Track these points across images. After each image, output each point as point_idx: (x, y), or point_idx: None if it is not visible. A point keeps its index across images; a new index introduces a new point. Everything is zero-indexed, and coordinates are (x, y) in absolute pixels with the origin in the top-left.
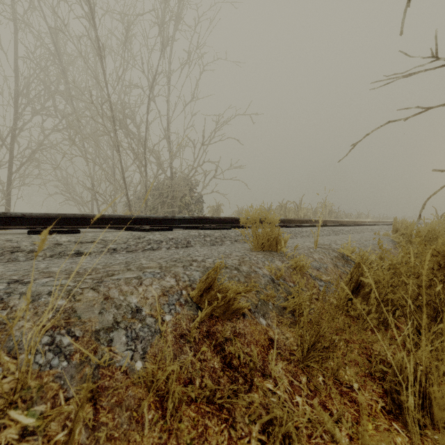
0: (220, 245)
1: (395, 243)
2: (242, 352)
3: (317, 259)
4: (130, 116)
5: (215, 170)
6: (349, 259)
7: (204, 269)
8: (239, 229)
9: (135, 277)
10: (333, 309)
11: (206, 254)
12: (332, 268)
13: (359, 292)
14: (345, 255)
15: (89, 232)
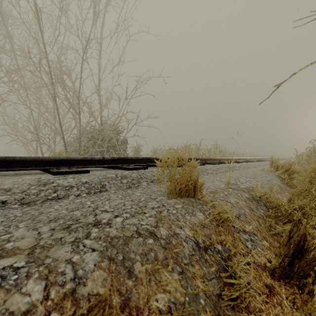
0: (136, 187)
1: (280, 179)
2: None
3: (234, 203)
4: (66, 73)
5: (136, 119)
6: (258, 199)
7: (105, 244)
8: (155, 167)
9: None
10: None
11: (117, 205)
12: (249, 212)
13: (303, 258)
14: (257, 197)
15: None
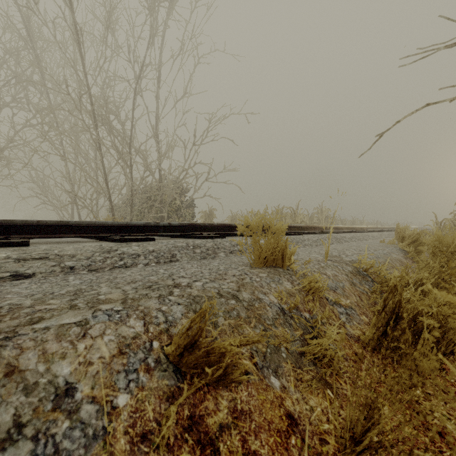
0: (212, 258)
1: (404, 252)
2: (247, 451)
3: (331, 276)
4: (114, 112)
5: (208, 173)
6: (365, 273)
7: (188, 300)
8: (234, 237)
9: (77, 321)
10: (406, 389)
11: (193, 273)
12: (349, 287)
13: (397, 325)
14: (362, 270)
15: (46, 243)
